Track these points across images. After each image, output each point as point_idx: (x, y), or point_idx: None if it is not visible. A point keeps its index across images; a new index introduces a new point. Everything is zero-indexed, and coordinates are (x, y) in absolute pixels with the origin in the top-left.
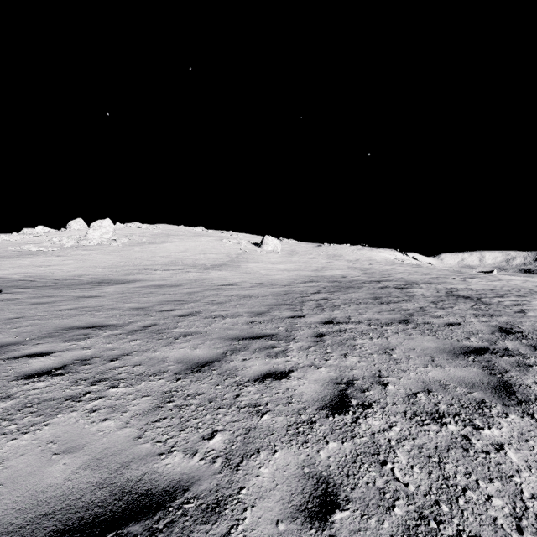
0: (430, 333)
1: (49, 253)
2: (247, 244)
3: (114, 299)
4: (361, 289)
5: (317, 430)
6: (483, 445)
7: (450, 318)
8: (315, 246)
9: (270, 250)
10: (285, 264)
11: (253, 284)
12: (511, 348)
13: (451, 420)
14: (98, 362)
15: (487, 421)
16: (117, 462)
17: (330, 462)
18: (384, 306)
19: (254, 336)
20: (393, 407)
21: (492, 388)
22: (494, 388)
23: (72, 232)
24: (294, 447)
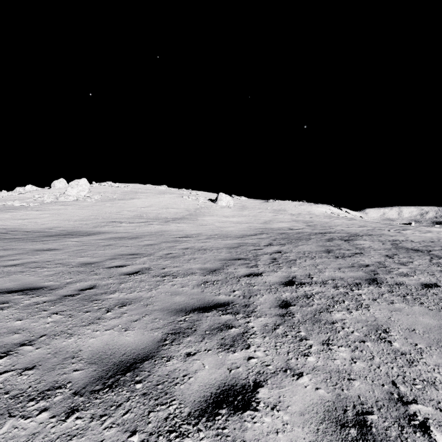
0: (415, 300)
1: (30, 208)
2: (204, 200)
3: (70, 252)
4: (310, 241)
5: None
6: None
7: (420, 277)
8: (262, 202)
9: (224, 205)
10: (237, 218)
11: (208, 236)
12: None
13: None
14: None
15: None
16: None
17: None
18: (341, 261)
19: (205, 306)
20: None
21: None
22: None
23: (54, 190)
24: None
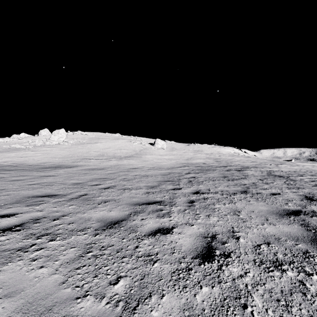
0: (262, 200)
1: (27, 149)
2: (146, 144)
3: (63, 177)
4: (215, 171)
5: (193, 276)
6: (316, 289)
7: (272, 190)
8: (186, 145)
9: (159, 147)
10: (168, 156)
11: (149, 168)
12: (316, 211)
13: (288, 267)
14: (45, 221)
15: (314, 268)
16: (43, 306)
17: (204, 306)
18: (230, 182)
19: (149, 202)
20: (246, 256)
21: (311, 241)
22: (312, 240)
23: (41, 137)
24: (177, 292)
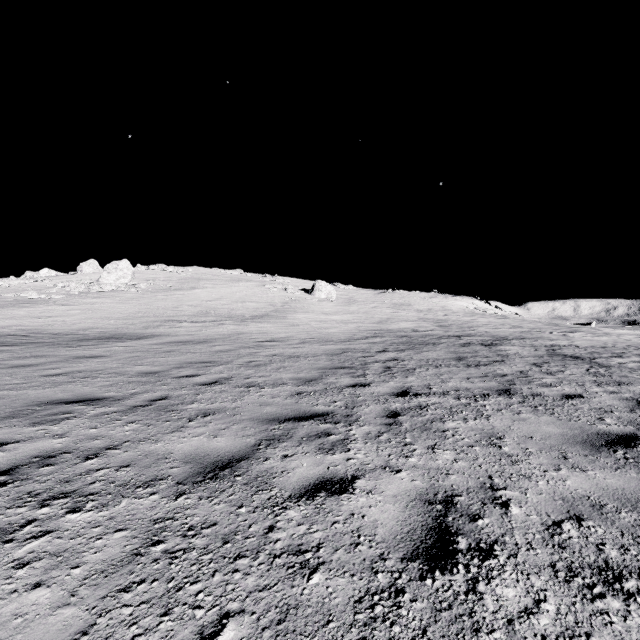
0: (546, 411)
1: (52, 302)
2: (295, 291)
3: (121, 359)
4: (438, 347)
5: (408, 613)
6: None
7: (565, 387)
8: (377, 293)
9: (323, 298)
10: (342, 315)
11: (302, 340)
12: None
13: (639, 586)
14: (67, 462)
15: None
16: None
17: None
18: (473, 370)
19: (301, 416)
20: (531, 554)
21: None
22: None
23: (82, 276)
24: None
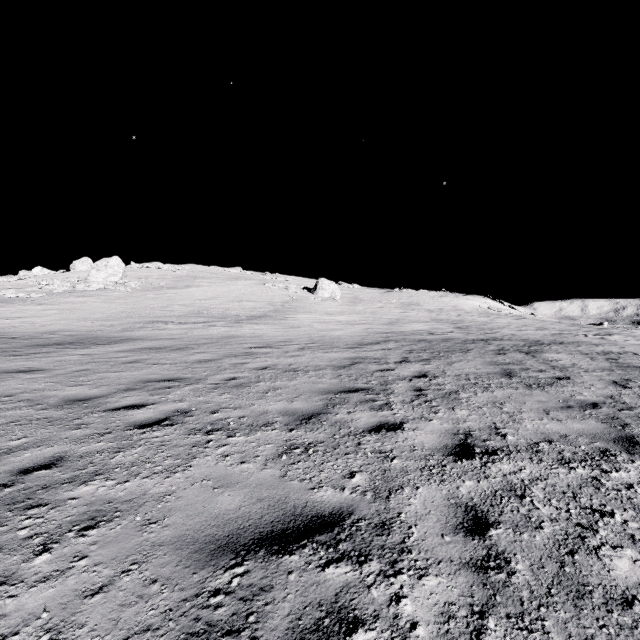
0: None
1: (30, 301)
2: (297, 289)
3: (60, 375)
4: (469, 355)
5: None
6: None
7: None
8: (383, 292)
9: (326, 297)
10: (347, 315)
11: (302, 346)
12: None
13: None
14: None
15: None
16: None
17: None
18: (541, 394)
19: (286, 529)
20: None
21: None
22: None
23: (71, 274)
24: None
